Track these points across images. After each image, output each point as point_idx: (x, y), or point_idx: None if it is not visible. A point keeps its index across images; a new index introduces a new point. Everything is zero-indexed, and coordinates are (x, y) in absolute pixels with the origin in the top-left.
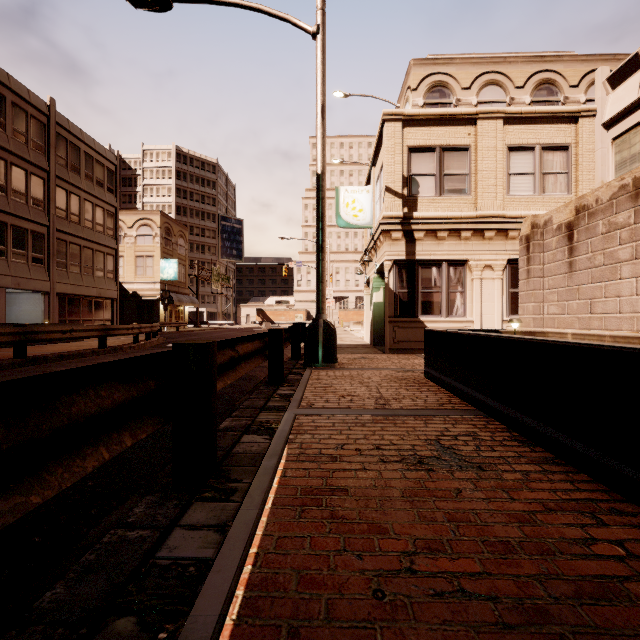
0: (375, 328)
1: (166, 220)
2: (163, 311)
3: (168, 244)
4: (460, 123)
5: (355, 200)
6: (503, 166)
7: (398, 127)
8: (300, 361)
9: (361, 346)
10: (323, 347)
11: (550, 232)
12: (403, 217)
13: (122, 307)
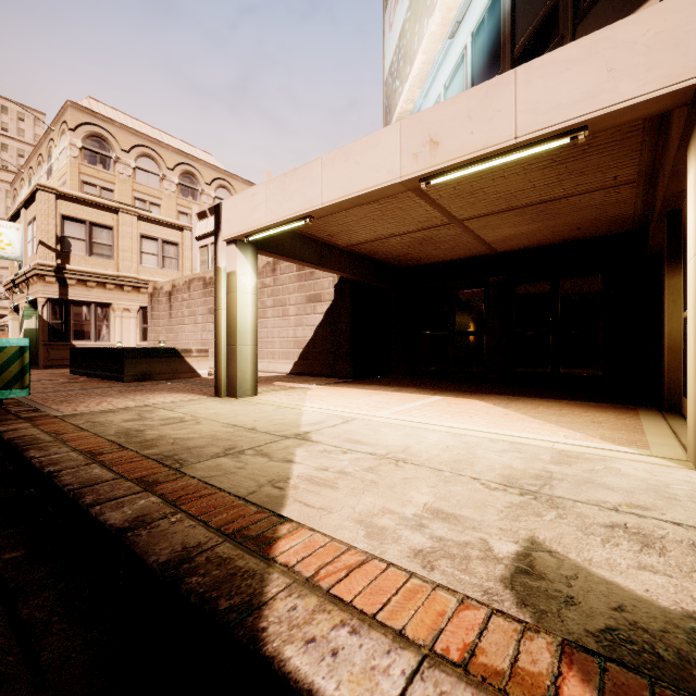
0: None
1: None
2: None
3: None
4: (106, 210)
5: (2, 234)
6: (138, 246)
7: (52, 198)
8: None
9: None
10: None
11: (163, 294)
12: (57, 267)
13: None
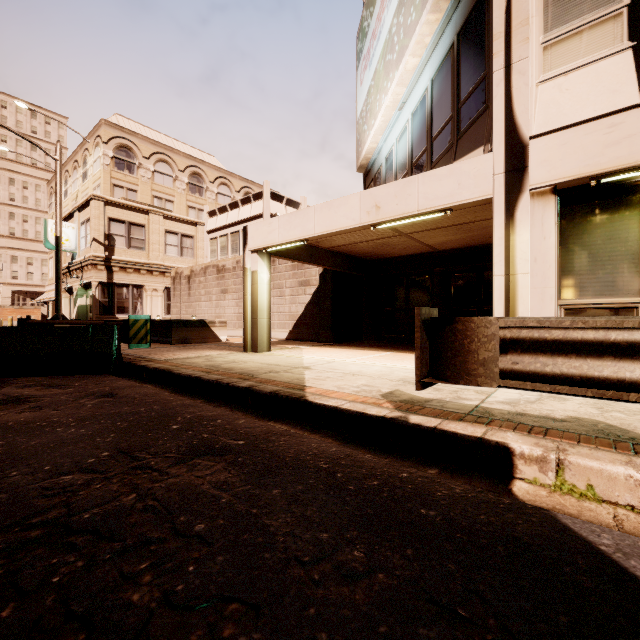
0: None
1: None
2: None
3: None
4: (140, 212)
5: (63, 232)
6: (163, 239)
7: (102, 205)
8: None
9: None
10: None
11: (183, 277)
12: (106, 258)
13: None
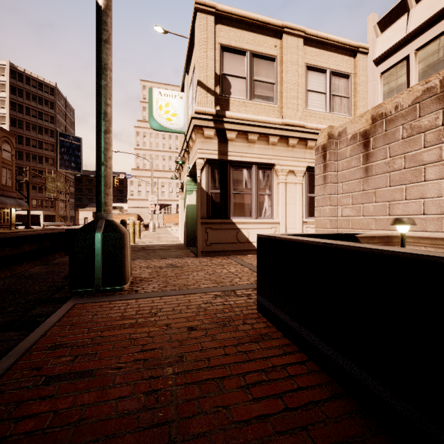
0: (188, 229)
1: None
2: None
3: None
4: (268, 33)
5: (168, 104)
6: (303, 82)
7: (211, 21)
8: None
9: (174, 247)
10: (102, 262)
11: (344, 142)
12: (216, 114)
13: None
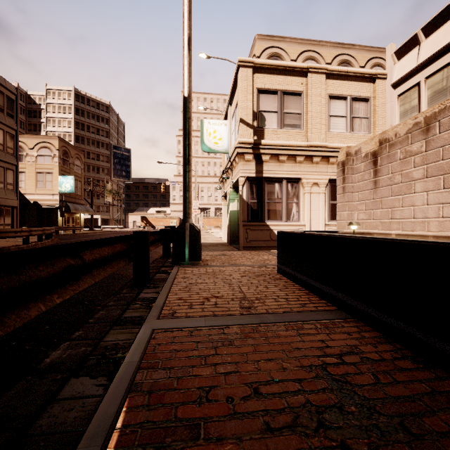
0: (231, 230)
1: (64, 144)
2: (61, 217)
3: (66, 164)
4: (295, 74)
5: (216, 131)
6: (326, 109)
7: (250, 72)
8: (170, 259)
9: (220, 244)
10: (189, 247)
11: (359, 159)
12: (254, 143)
13: (24, 214)
